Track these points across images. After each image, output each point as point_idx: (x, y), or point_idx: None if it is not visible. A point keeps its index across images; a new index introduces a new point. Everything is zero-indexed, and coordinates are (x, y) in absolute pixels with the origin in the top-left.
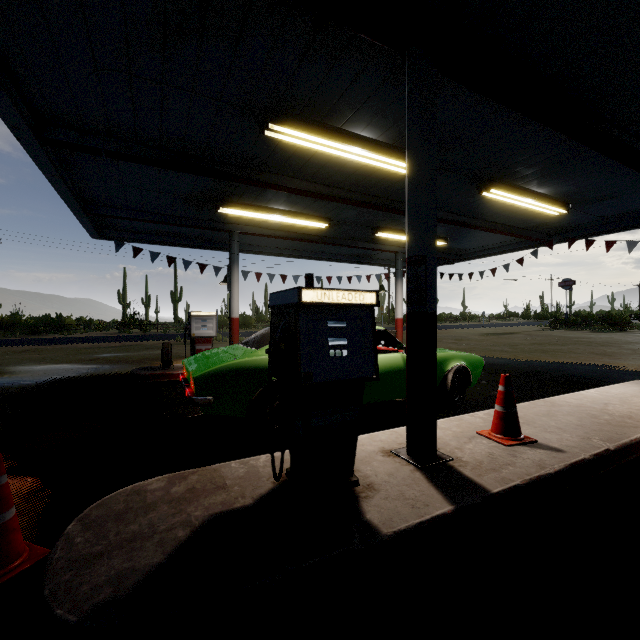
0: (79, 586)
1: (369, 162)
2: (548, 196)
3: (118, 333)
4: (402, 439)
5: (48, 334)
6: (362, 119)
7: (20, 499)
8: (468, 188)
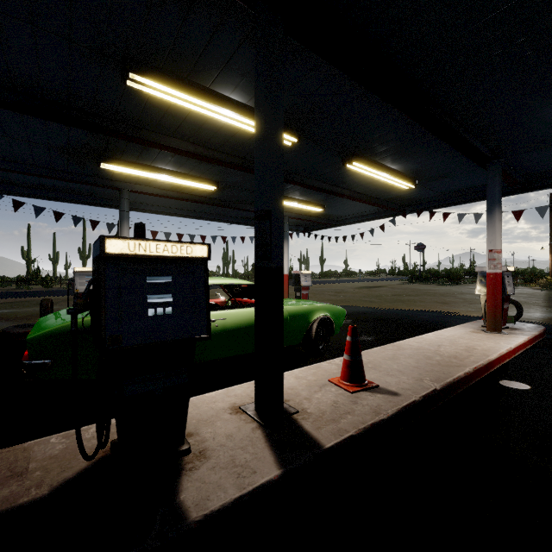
0: None
1: (241, 126)
2: (400, 172)
3: (16, 289)
4: None
5: None
6: (229, 81)
7: None
8: (335, 160)
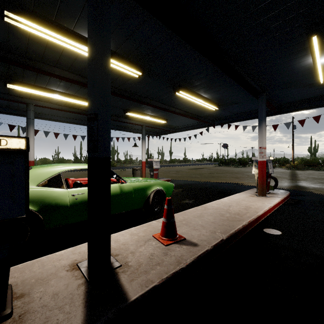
0: None
1: None
2: (209, 99)
3: None
4: None
5: None
6: (86, 25)
7: None
8: (169, 90)
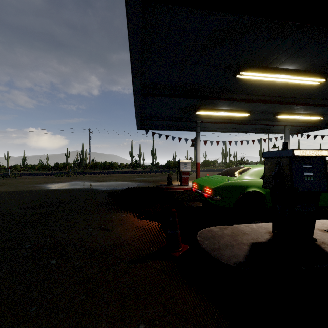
0: (222, 256)
1: (288, 81)
2: None
3: (133, 169)
4: (326, 225)
5: (108, 170)
6: (290, 61)
7: (159, 228)
8: None
